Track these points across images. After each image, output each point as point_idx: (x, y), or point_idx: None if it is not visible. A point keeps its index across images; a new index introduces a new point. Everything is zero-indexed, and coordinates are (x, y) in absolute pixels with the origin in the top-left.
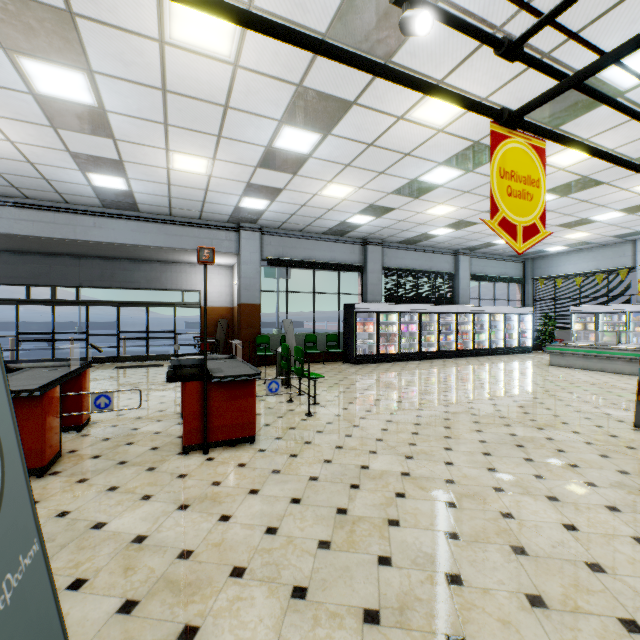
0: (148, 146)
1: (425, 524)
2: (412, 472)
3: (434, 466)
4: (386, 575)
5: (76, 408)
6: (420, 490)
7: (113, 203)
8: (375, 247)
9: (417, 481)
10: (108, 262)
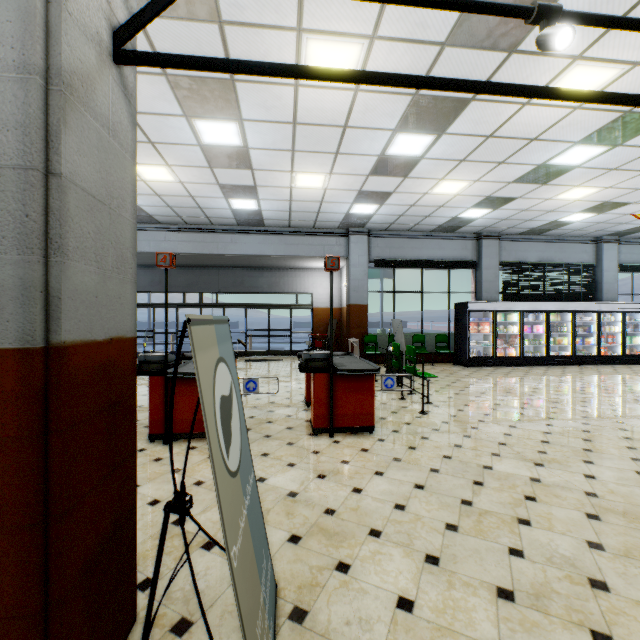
0: (277, 171)
1: (561, 529)
2: (543, 479)
3: (570, 477)
4: (518, 564)
5: None
6: (553, 497)
7: (245, 221)
8: (491, 241)
9: (549, 488)
10: (239, 271)
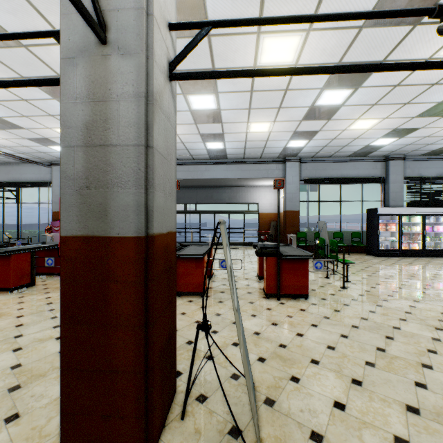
0: (238, 123)
1: None
2: (442, 339)
3: None
4: (422, 393)
5: (209, 267)
6: None
7: (215, 156)
8: (397, 161)
9: None
10: (209, 189)
